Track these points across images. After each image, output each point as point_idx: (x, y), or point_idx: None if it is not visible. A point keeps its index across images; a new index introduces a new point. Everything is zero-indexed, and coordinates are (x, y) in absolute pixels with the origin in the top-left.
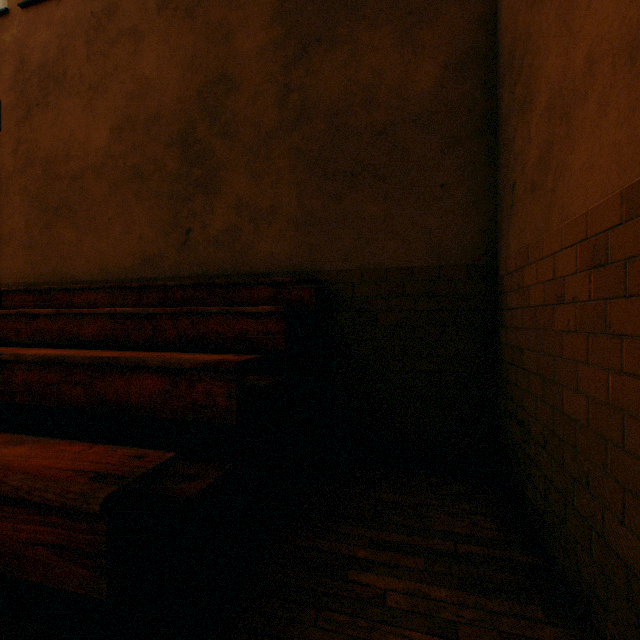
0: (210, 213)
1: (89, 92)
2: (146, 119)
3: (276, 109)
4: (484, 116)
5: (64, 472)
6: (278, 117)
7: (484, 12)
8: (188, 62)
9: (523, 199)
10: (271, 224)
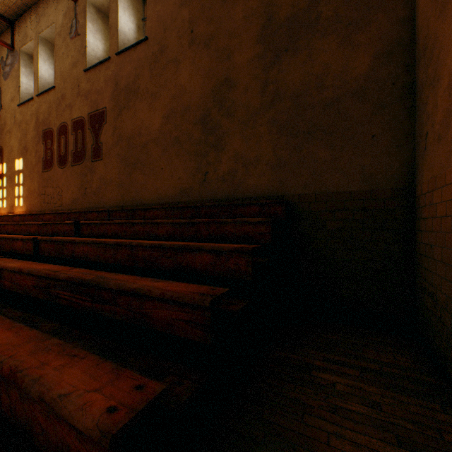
0: (219, 162)
1: (151, 97)
2: (182, 110)
3: (259, 96)
4: (404, 86)
5: (186, 292)
6: (260, 101)
7: (404, 15)
8: (206, 74)
9: (432, 145)
10: (256, 167)
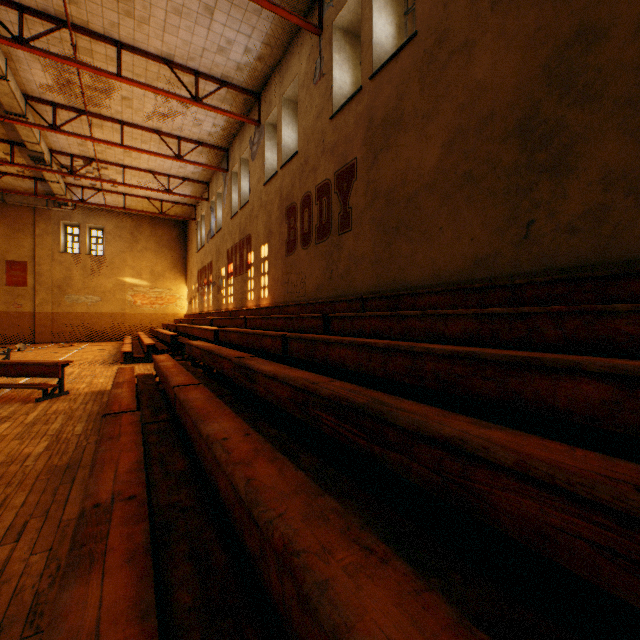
0: (559, 198)
1: (421, 122)
2: (477, 123)
3: None
4: None
5: (585, 471)
6: None
7: None
8: (528, 41)
9: None
10: None
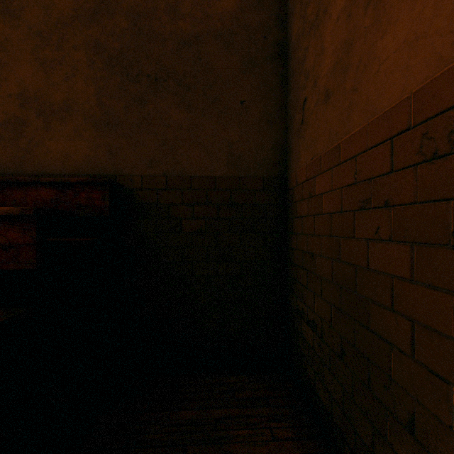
0: None
1: None
2: None
3: None
4: (277, 45)
5: None
6: (73, 4)
7: None
8: None
9: (316, 111)
10: (65, 121)
